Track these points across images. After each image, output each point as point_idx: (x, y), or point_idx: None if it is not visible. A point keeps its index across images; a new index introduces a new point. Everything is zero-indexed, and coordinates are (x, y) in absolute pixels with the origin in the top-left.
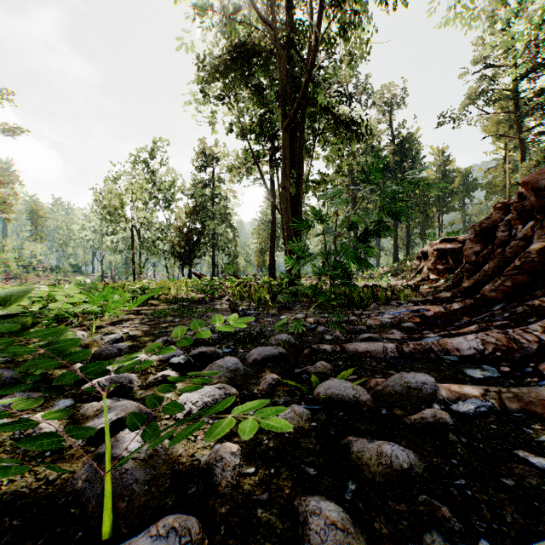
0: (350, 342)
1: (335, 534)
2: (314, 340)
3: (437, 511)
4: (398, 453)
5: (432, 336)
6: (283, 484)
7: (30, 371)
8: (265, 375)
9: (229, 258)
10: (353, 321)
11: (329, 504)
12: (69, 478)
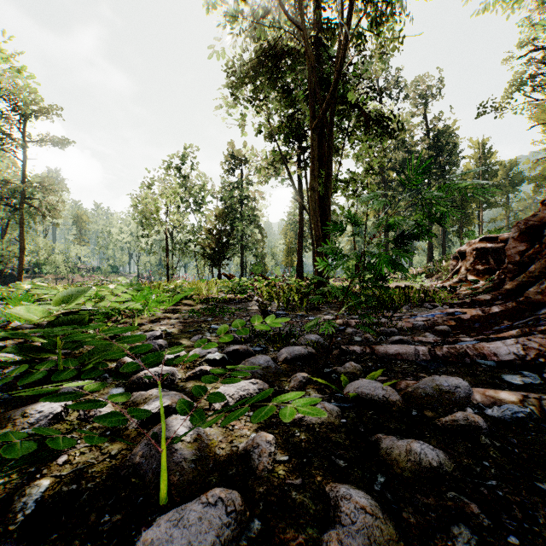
0: (380, 344)
1: (365, 517)
2: (343, 341)
3: (465, 507)
4: (427, 451)
5: (467, 340)
6: (315, 473)
7: (86, 362)
8: (295, 373)
9: (257, 259)
10: (384, 323)
11: (359, 492)
12: (127, 454)
